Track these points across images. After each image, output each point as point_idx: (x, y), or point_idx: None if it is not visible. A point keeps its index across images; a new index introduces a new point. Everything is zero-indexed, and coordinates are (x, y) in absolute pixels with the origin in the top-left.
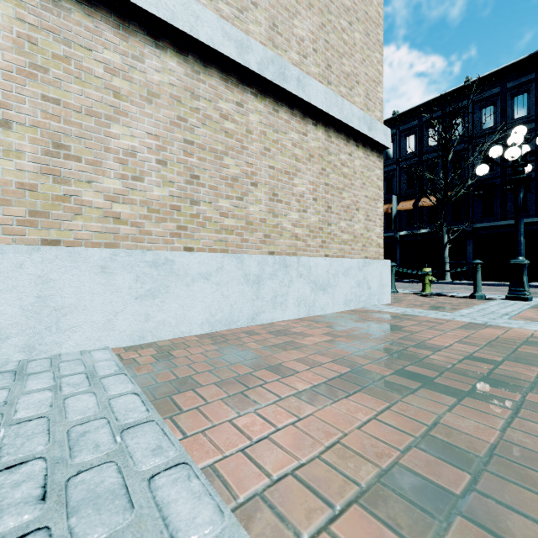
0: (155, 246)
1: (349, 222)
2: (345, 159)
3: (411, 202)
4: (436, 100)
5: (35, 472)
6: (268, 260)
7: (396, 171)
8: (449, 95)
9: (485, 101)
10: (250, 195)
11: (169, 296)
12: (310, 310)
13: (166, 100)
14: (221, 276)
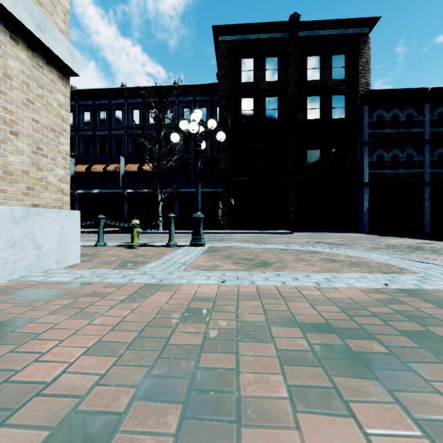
0: None
1: None
2: None
3: (136, 165)
4: (155, 88)
5: None
6: None
7: (124, 137)
8: (164, 88)
9: (185, 103)
10: None
11: None
12: None
13: None
14: None
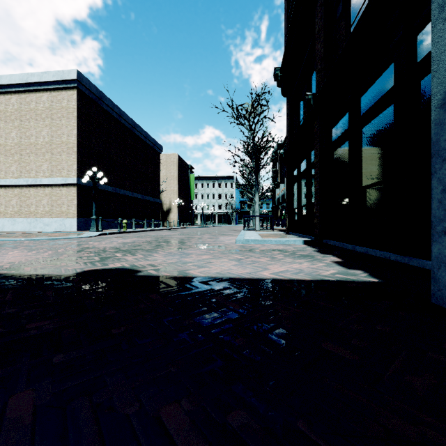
0: (16, 217)
1: (60, 208)
2: (58, 192)
3: None
4: None
5: None
6: (33, 219)
7: None
8: None
9: None
10: (31, 207)
11: (16, 225)
12: (44, 230)
13: (17, 195)
14: (24, 222)
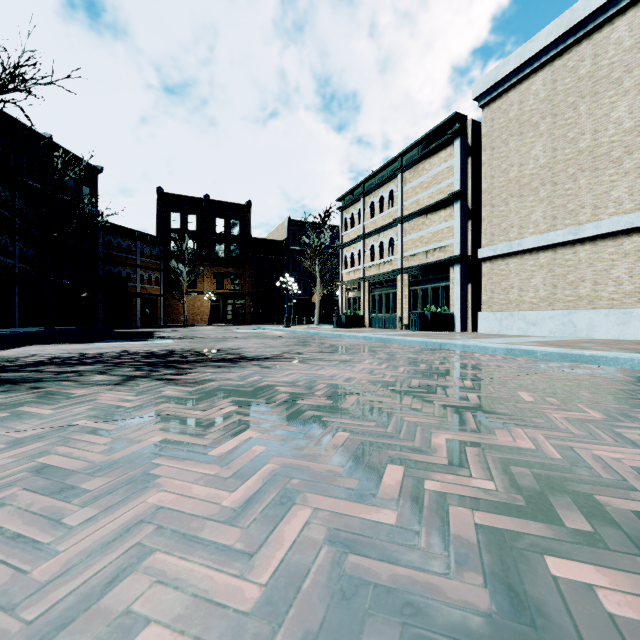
0: (627, 307)
1: None
2: None
3: None
4: None
5: (560, 338)
6: None
7: None
8: None
9: None
10: None
11: (630, 325)
12: None
13: (632, 254)
14: None
